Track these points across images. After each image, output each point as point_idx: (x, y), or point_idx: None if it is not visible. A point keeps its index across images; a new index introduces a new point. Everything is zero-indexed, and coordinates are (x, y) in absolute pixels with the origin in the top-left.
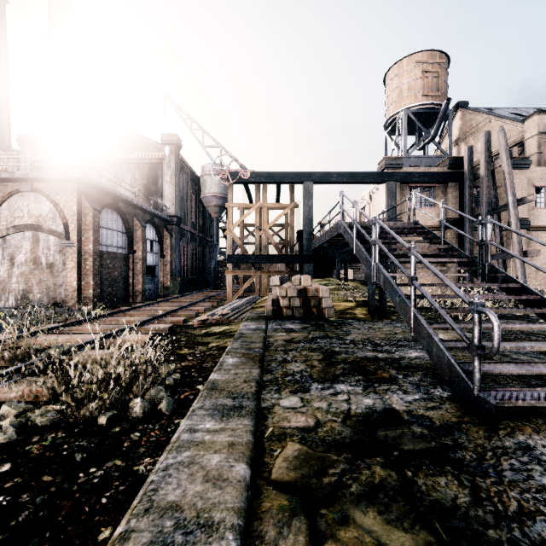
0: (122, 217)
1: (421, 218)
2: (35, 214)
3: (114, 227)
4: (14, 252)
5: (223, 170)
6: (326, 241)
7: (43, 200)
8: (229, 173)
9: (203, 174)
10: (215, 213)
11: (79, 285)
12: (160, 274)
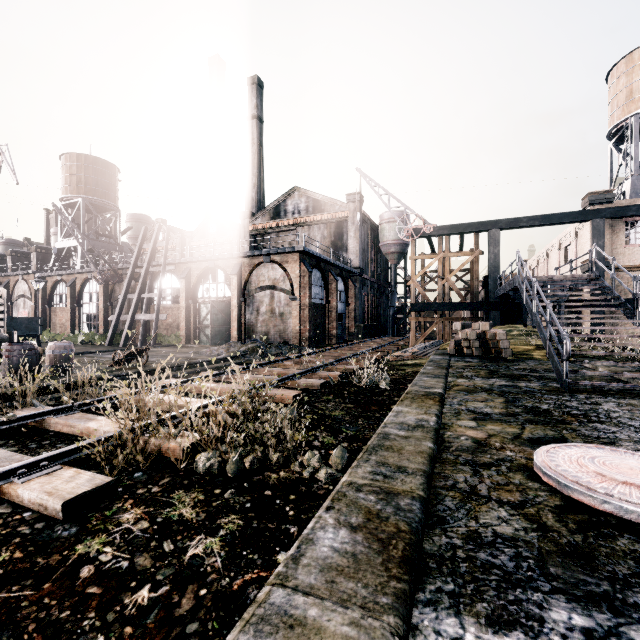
0: (322, 274)
1: None
2: (272, 278)
3: (317, 283)
4: (259, 305)
5: (407, 227)
6: (507, 290)
7: (277, 268)
8: (412, 230)
9: (381, 222)
10: (393, 260)
11: (300, 329)
12: (346, 321)
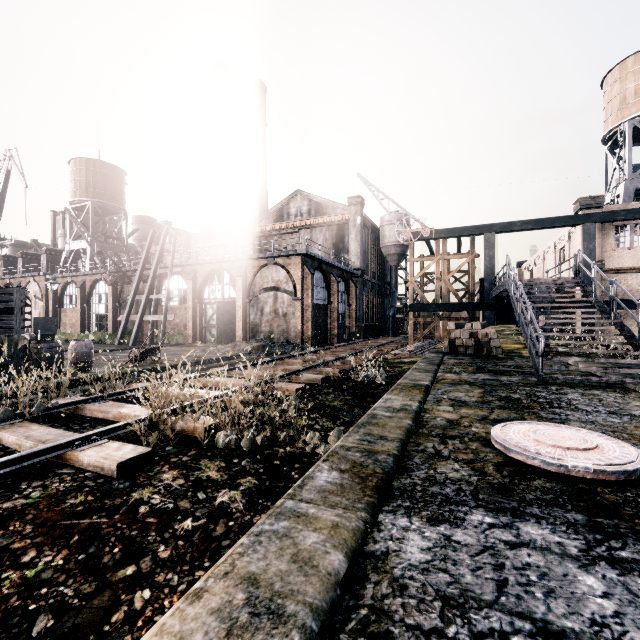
0: (324, 275)
1: (630, 259)
2: (276, 280)
3: (319, 284)
4: (263, 306)
5: (406, 230)
6: (499, 292)
7: (280, 270)
8: (411, 233)
9: (382, 225)
10: (393, 261)
11: (302, 328)
12: (347, 321)
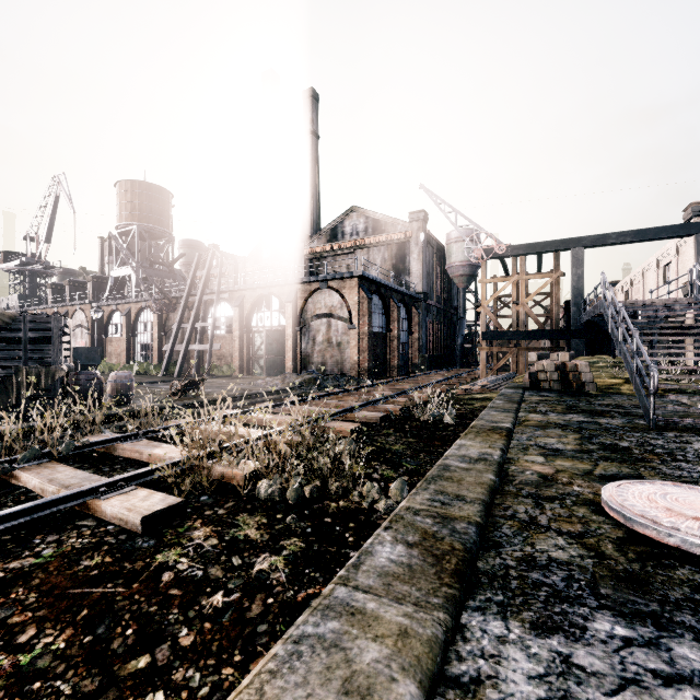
0: (382, 300)
1: None
2: (329, 305)
3: (377, 310)
4: (315, 335)
5: (477, 247)
6: (591, 317)
7: (334, 295)
8: (482, 250)
9: (448, 242)
10: (461, 284)
11: (358, 359)
12: (409, 351)
